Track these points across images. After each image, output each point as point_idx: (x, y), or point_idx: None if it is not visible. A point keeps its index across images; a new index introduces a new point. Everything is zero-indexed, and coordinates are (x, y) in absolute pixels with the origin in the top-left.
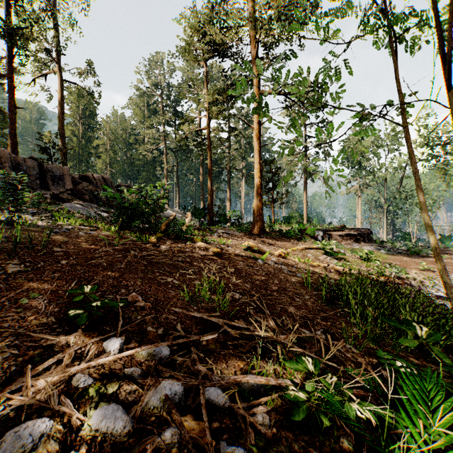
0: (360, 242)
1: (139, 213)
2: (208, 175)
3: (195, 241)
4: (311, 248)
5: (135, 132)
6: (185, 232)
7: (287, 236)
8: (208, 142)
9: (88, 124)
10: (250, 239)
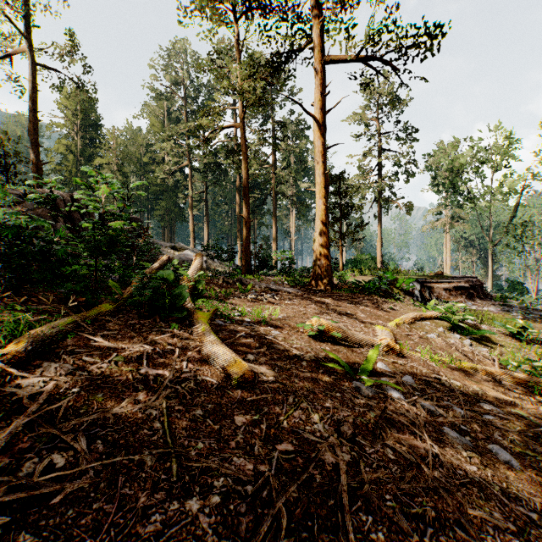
0: (475, 299)
1: (29, 253)
2: (243, 196)
3: (195, 320)
4: (424, 317)
5: (152, 148)
6: (175, 297)
7: (366, 291)
8: (243, 146)
9: (90, 137)
10: (314, 301)
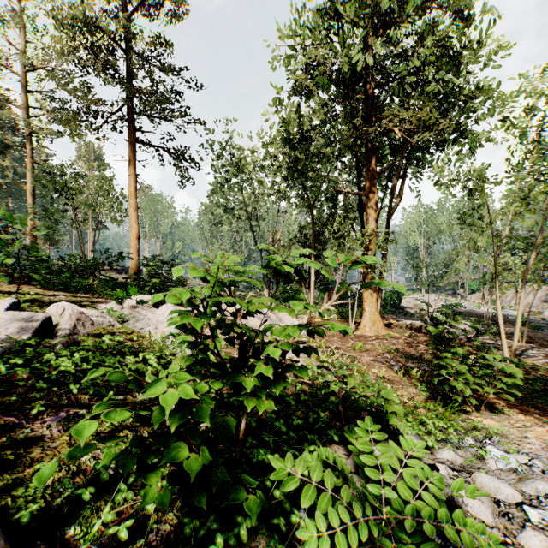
0: (123, 274)
1: None
2: None
3: None
4: None
5: None
6: None
7: None
8: None
9: None
10: None
